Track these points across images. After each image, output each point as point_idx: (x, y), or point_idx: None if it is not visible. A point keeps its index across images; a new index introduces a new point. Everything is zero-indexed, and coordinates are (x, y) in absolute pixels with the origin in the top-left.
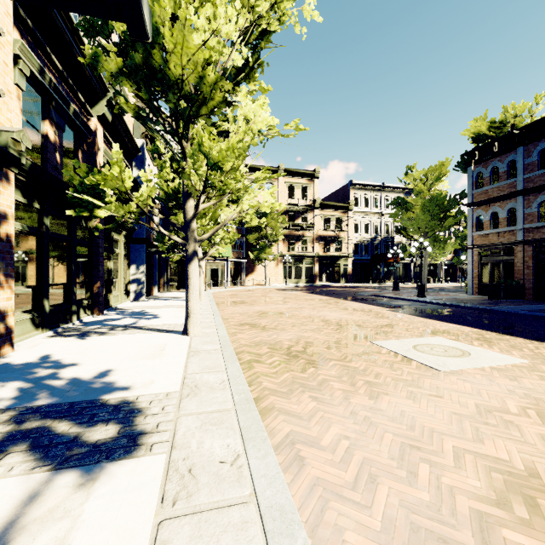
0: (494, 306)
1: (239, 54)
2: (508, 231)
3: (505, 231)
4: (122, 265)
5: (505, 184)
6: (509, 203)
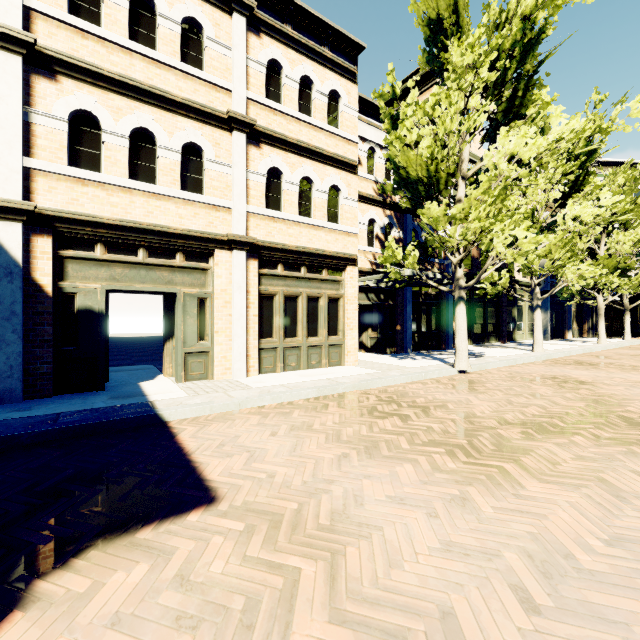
0: None
1: (558, 192)
2: None
3: None
4: (526, 312)
5: None
6: None
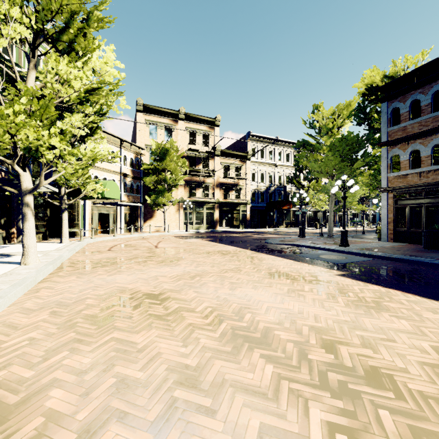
0: None
1: None
2: (433, 170)
3: (429, 170)
4: None
5: (429, 118)
6: (435, 139)
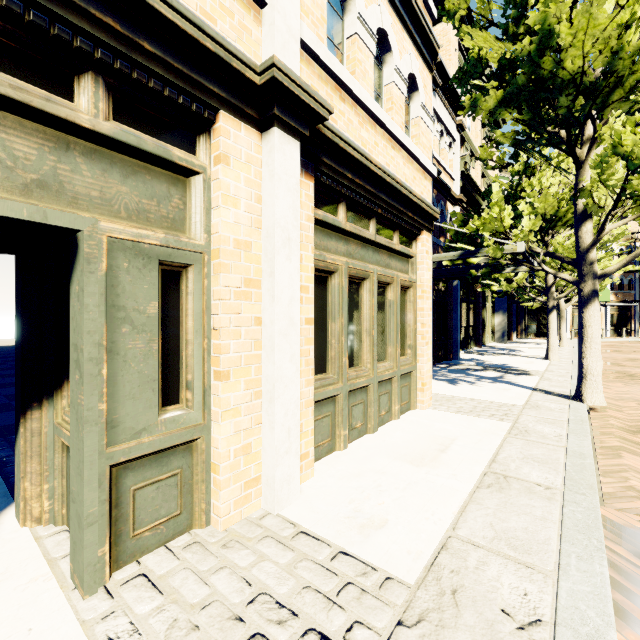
0: None
1: None
2: None
3: None
4: (489, 314)
5: None
6: None
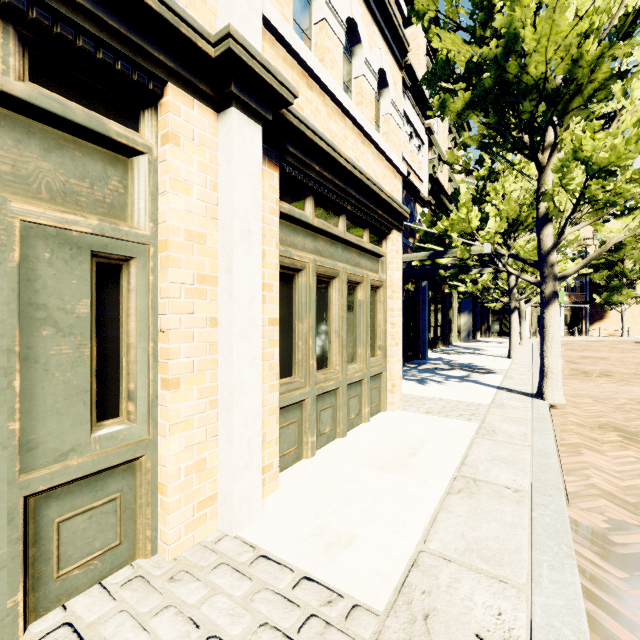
0: None
1: None
2: None
3: None
4: (456, 314)
5: None
6: None
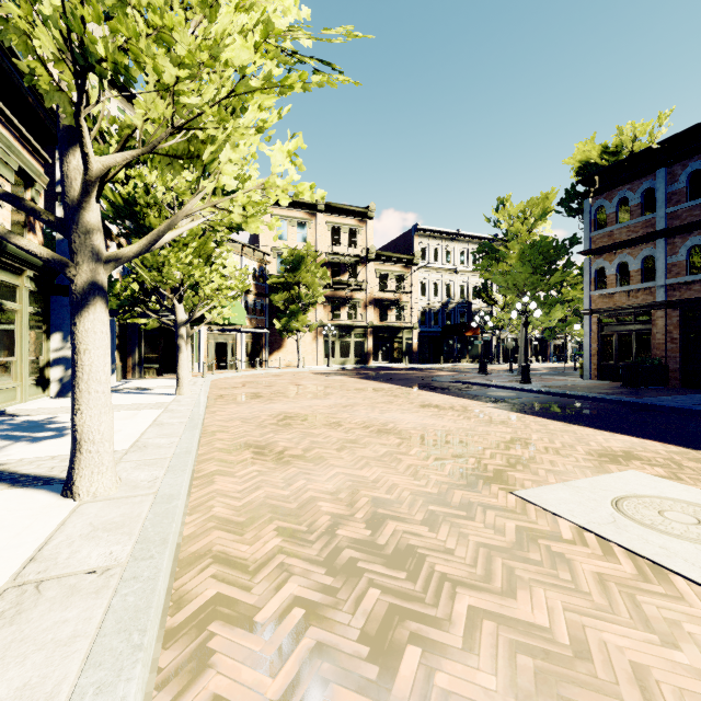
0: (646, 399)
1: None
2: (643, 288)
3: (638, 288)
4: (24, 332)
5: (638, 222)
6: (645, 250)
